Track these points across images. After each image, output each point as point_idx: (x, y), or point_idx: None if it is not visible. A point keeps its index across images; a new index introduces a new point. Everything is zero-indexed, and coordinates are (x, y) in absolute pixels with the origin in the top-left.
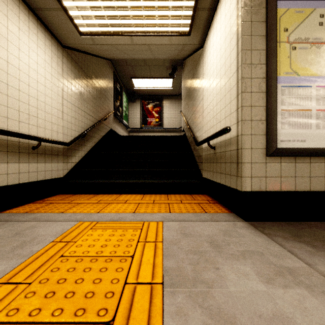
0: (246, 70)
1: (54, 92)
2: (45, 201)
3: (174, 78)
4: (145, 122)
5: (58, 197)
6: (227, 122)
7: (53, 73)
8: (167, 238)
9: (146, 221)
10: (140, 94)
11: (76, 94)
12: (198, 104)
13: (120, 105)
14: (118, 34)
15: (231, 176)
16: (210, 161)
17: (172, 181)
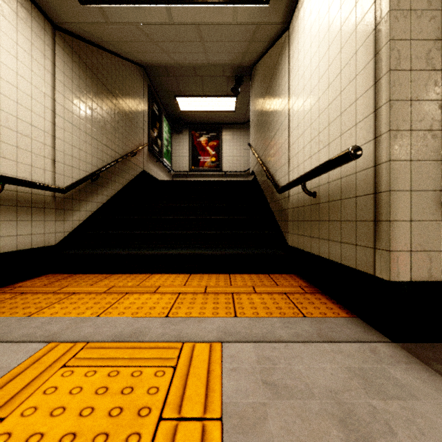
0: (399, 24)
1: (37, 100)
2: (16, 289)
3: (238, 97)
4: (197, 162)
5: (43, 279)
6: (347, 141)
7: (34, 68)
8: (233, 404)
9: (188, 340)
10: (189, 121)
11: (82, 111)
12: (279, 125)
13: (158, 136)
14: (144, 1)
15: (359, 248)
16: (304, 219)
17: (237, 251)
